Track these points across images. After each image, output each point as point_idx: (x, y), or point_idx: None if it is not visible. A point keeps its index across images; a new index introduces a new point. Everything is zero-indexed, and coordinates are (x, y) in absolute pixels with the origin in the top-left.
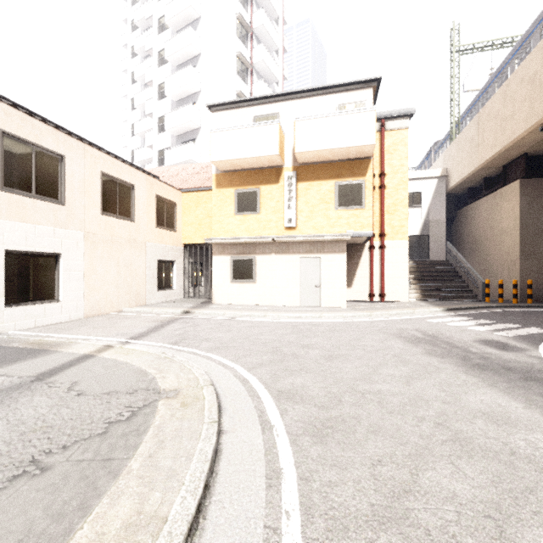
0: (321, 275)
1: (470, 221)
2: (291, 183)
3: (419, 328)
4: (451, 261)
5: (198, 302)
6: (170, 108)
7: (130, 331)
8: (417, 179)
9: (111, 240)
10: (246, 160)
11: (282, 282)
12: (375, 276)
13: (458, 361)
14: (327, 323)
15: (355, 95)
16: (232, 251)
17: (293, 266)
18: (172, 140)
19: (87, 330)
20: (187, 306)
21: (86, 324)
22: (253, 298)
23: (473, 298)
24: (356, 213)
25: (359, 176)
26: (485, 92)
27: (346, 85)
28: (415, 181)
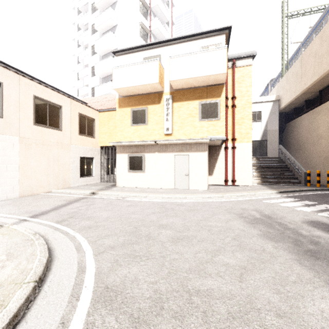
0: (189, 167)
1: (295, 130)
2: (168, 103)
3: (258, 208)
4: (282, 157)
5: (108, 185)
6: (98, 60)
7: (38, 209)
8: (258, 102)
9: (42, 143)
10: (137, 87)
11: (162, 172)
12: (229, 167)
13: (291, 246)
14: (189, 203)
15: (213, 40)
16: (129, 151)
17: (170, 161)
18: (100, 81)
19: (9, 208)
20: (97, 188)
21: (14, 202)
22: (143, 183)
23: (298, 183)
24: (214, 123)
25: (216, 97)
26: (306, 41)
27: (206, 33)
28: (257, 104)
